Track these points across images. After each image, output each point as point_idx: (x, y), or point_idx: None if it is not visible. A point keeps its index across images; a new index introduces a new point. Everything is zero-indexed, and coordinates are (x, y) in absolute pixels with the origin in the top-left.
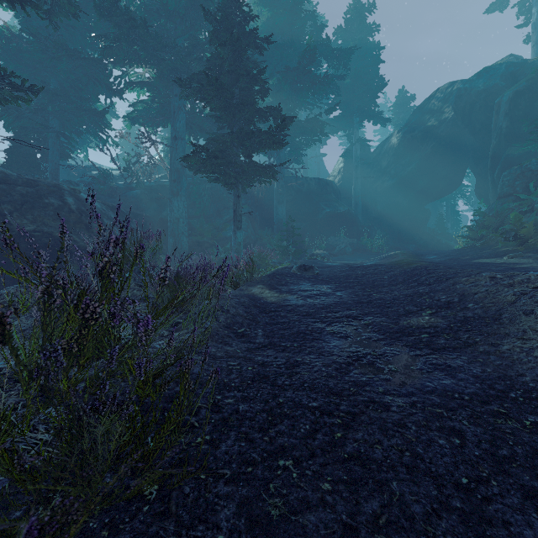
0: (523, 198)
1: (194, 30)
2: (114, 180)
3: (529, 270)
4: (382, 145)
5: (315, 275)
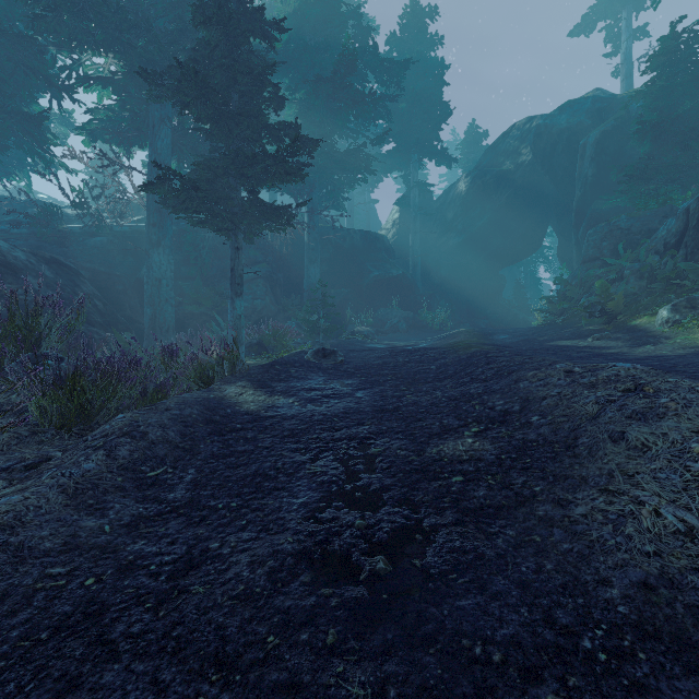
0: (611, 263)
1: (181, 9)
2: (68, 221)
3: (618, 357)
4: (448, 193)
5: (338, 363)
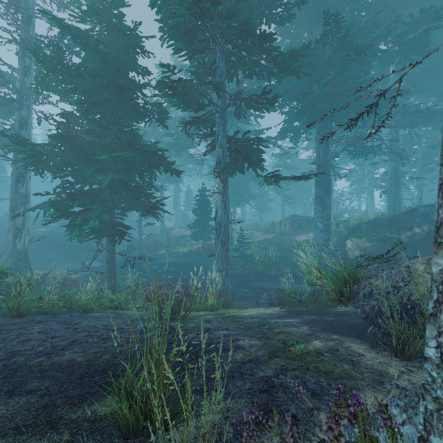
0: None
1: None
2: None
3: None
4: None
5: None
